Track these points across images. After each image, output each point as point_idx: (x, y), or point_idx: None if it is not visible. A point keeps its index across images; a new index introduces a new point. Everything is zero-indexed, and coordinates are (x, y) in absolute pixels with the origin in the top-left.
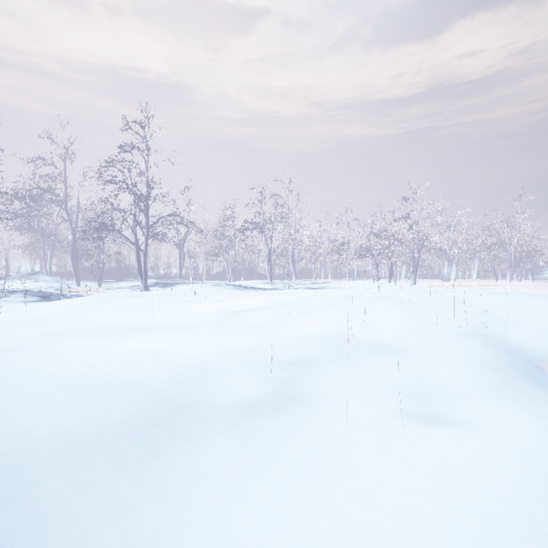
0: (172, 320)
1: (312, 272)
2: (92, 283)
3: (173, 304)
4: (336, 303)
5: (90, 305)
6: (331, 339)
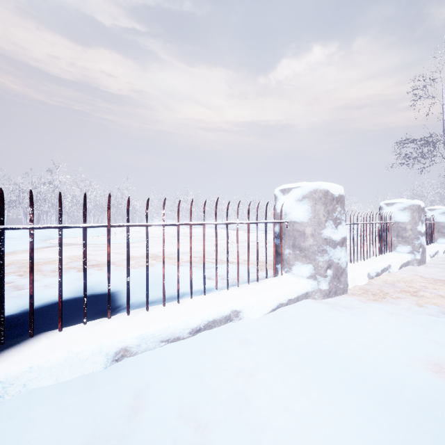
0: None
1: None
2: None
3: None
4: None
5: None
6: None
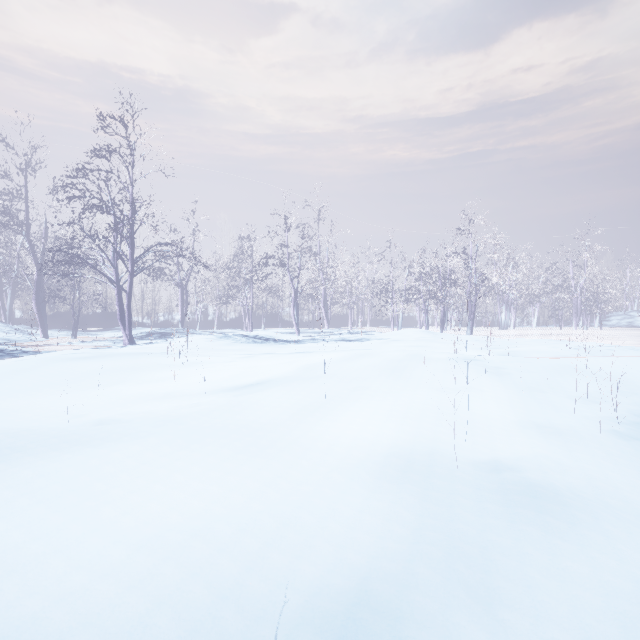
0: (120, 410)
1: (347, 318)
2: (66, 333)
3: (144, 372)
4: (397, 373)
5: (6, 375)
6: (413, 468)
